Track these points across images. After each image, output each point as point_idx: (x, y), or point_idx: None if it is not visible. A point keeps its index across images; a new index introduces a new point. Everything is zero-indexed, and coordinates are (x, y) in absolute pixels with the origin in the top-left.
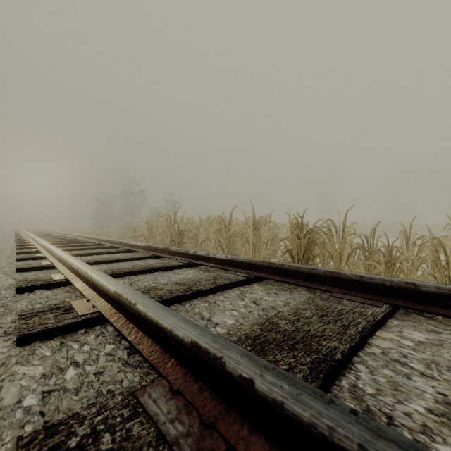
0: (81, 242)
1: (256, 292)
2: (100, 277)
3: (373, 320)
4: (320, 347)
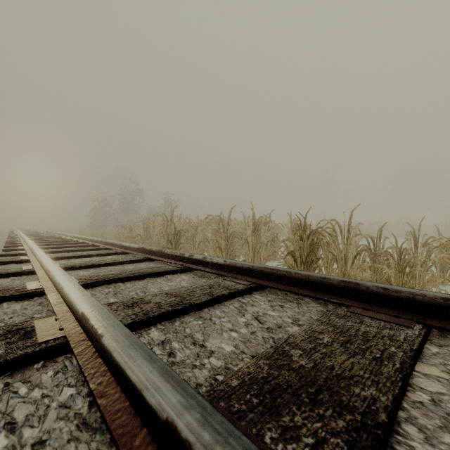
0: (74, 243)
1: (259, 304)
2: (72, 290)
3: (410, 349)
4: (352, 397)
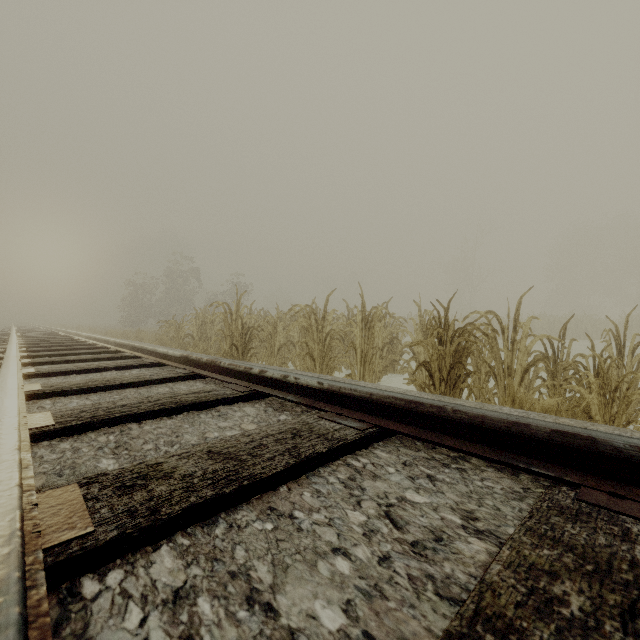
0: (87, 348)
1: (388, 473)
2: None
3: None
4: None
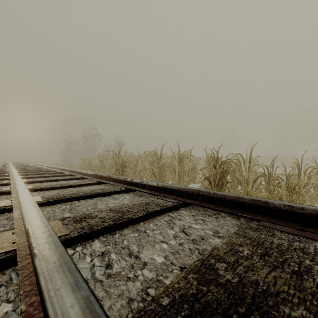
0: (47, 171)
1: (185, 218)
2: (27, 208)
3: None
4: None
